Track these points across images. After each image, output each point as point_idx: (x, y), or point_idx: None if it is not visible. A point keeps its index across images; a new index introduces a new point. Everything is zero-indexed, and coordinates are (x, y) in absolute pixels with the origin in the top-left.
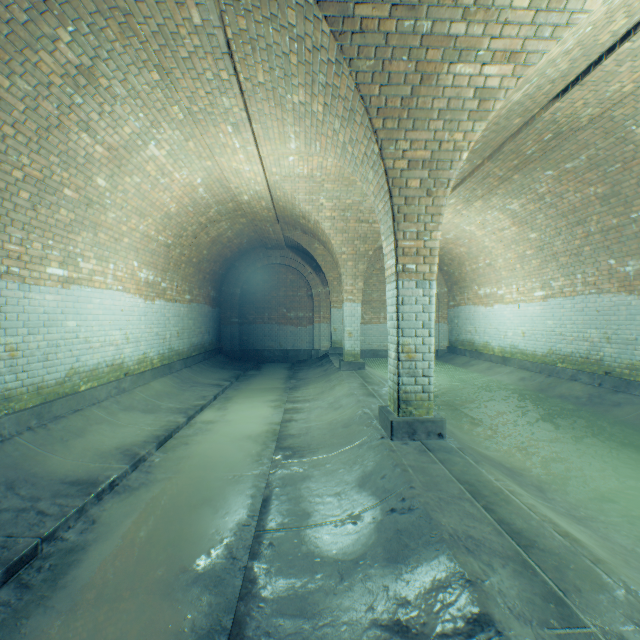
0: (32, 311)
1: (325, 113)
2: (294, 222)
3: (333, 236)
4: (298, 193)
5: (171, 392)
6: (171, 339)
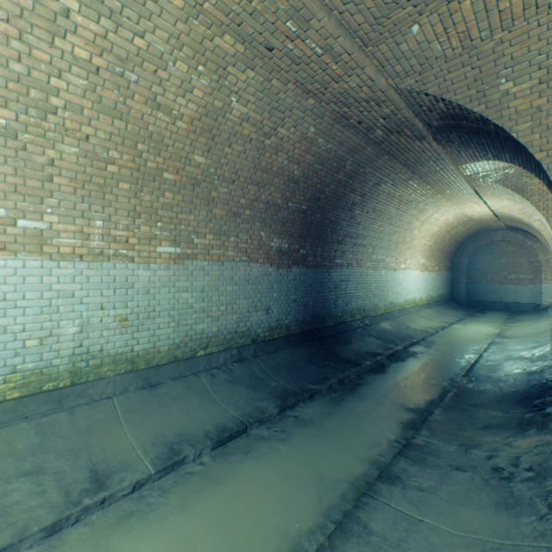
0: (398, 280)
1: (520, 202)
2: (511, 219)
3: (542, 229)
4: (512, 211)
5: (434, 315)
6: (429, 291)
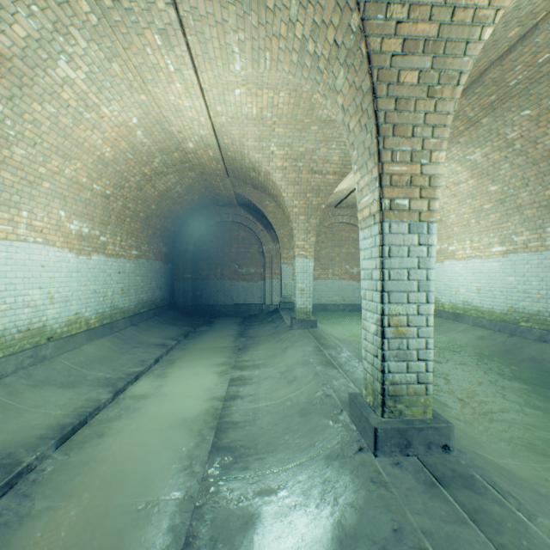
0: None
1: None
2: (244, 176)
3: (284, 188)
4: (247, 139)
5: (106, 356)
6: (114, 296)
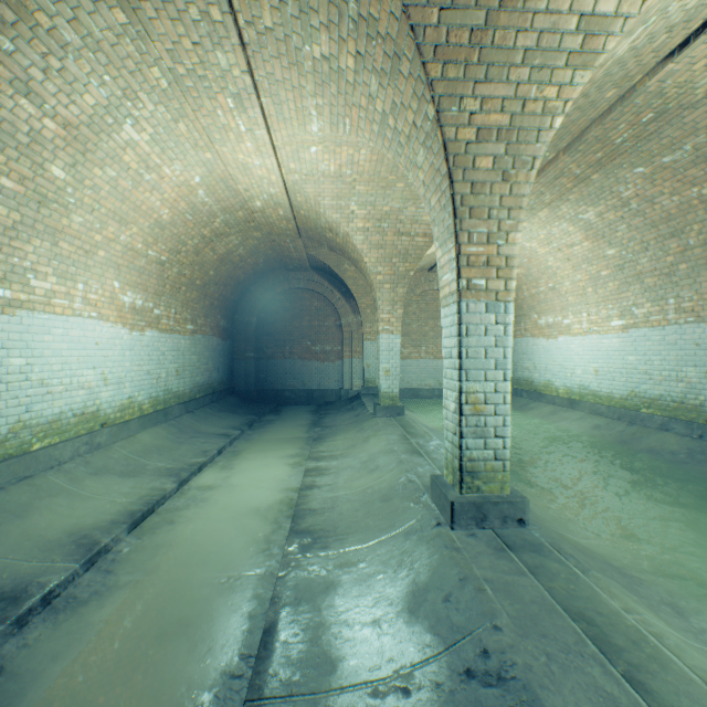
0: None
1: (357, 69)
2: (319, 236)
3: (366, 252)
4: (323, 197)
5: (163, 446)
6: (168, 378)
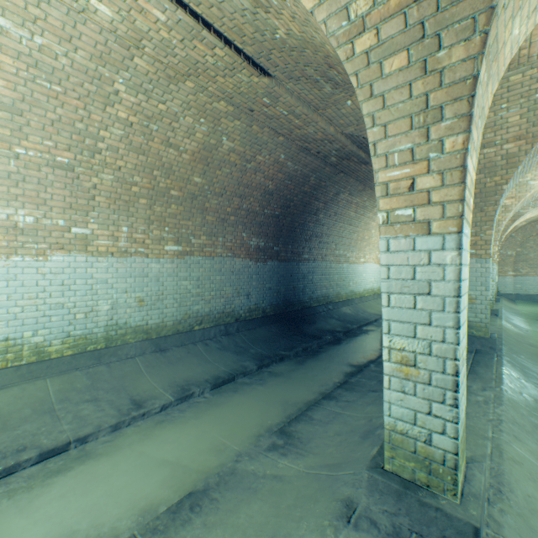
0: (358, 272)
1: None
2: None
3: None
4: None
5: None
6: None
